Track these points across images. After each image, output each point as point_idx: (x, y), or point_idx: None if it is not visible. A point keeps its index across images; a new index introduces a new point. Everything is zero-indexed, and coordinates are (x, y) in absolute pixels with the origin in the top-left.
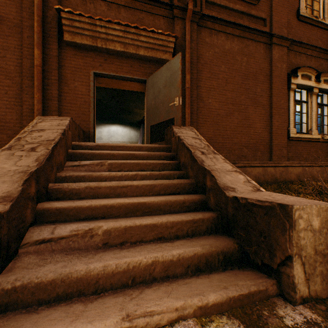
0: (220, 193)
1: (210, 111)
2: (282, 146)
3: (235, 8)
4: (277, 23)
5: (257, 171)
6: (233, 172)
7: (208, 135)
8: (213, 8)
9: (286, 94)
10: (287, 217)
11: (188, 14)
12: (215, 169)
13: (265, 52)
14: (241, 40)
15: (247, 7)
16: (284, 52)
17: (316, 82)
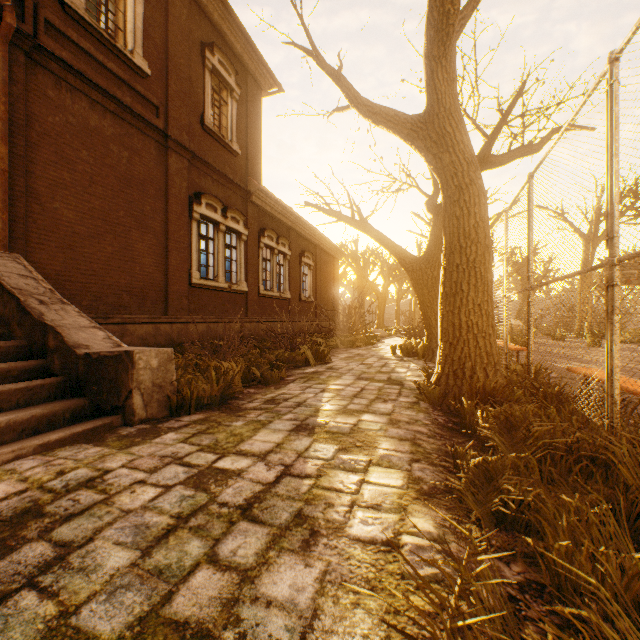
0: (70, 353)
1: (58, 225)
2: (183, 295)
3: (109, 66)
4: (176, 121)
5: (145, 330)
6: (91, 329)
7: (55, 267)
8: (66, 44)
9: (188, 224)
10: (131, 360)
11: (5, 29)
12: (64, 325)
13: (159, 155)
14: (120, 121)
15: (131, 75)
16: (185, 165)
17: (224, 217)
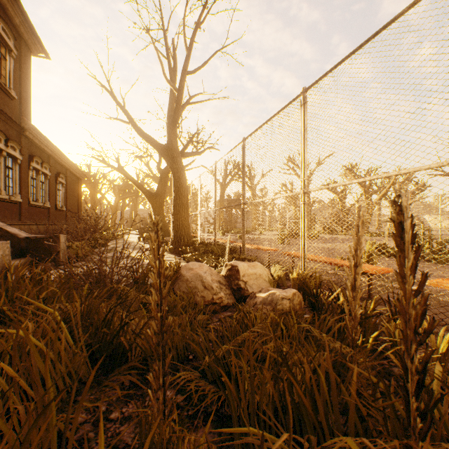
0: (13, 238)
1: None
2: None
3: None
4: None
5: None
6: (8, 226)
7: None
8: None
9: None
10: (58, 238)
11: None
12: None
13: None
14: None
15: None
16: None
17: (6, 146)
